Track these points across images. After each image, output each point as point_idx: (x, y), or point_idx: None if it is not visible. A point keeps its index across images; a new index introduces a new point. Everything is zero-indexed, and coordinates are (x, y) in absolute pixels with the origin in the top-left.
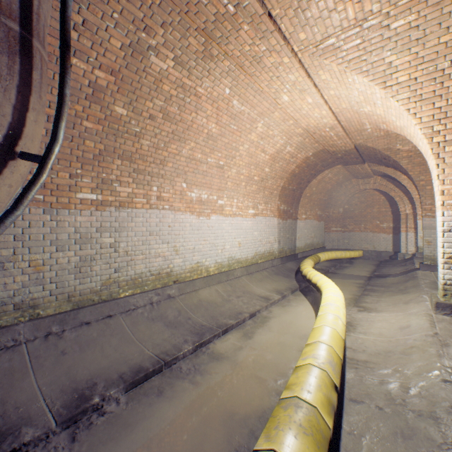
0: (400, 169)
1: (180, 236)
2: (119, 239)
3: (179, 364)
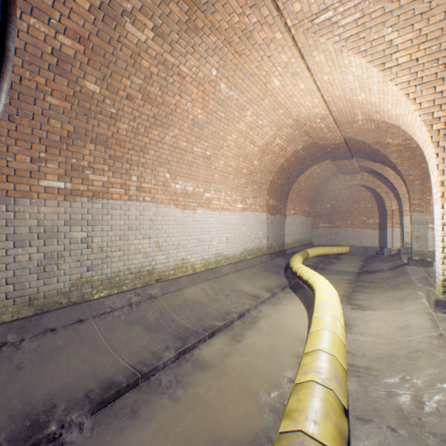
0: (388, 163)
1: (163, 230)
2: (93, 233)
3: (158, 376)
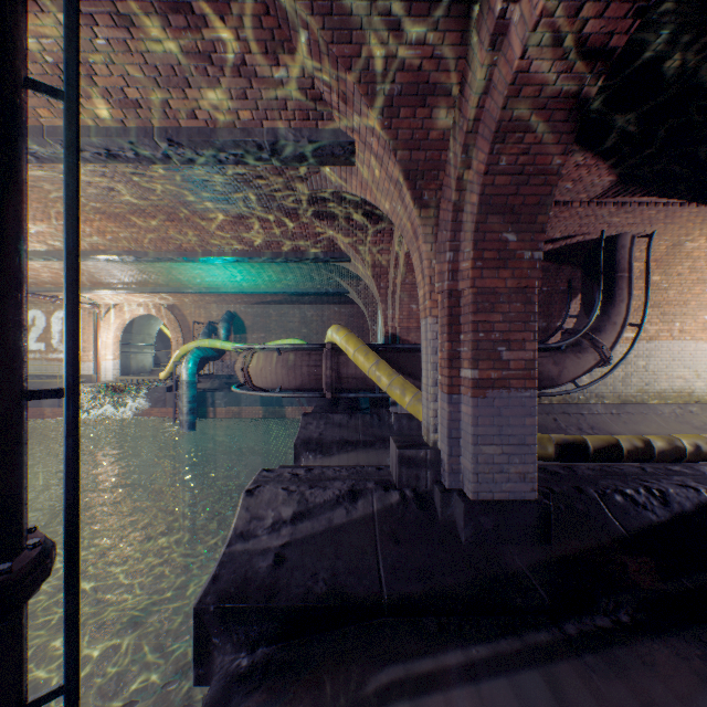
0: None
1: (700, 362)
2: (647, 363)
3: None
